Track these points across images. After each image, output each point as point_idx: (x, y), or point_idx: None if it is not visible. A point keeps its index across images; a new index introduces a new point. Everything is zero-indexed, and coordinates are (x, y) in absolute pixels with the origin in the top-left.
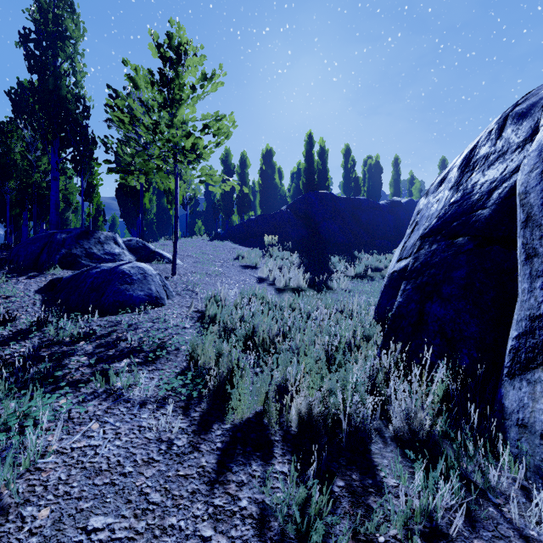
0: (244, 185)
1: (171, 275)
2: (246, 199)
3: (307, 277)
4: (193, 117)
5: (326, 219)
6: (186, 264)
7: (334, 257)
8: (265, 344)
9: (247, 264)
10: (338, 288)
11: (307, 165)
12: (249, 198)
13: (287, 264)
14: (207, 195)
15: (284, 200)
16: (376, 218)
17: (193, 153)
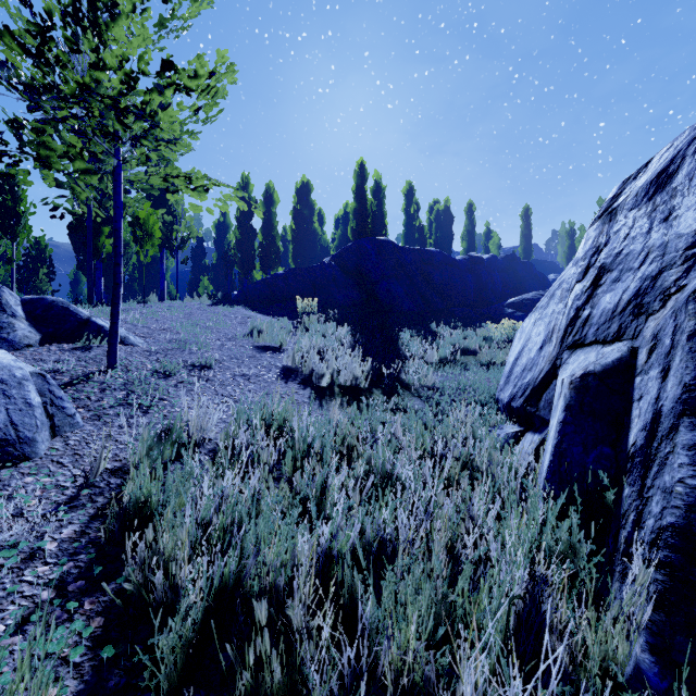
0: (271, 229)
1: (106, 368)
2: (273, 249)
3: (367, 366)
4: (145, 52)
5: (386, 277)
6: (152, 344)
7: (404, 332)
8: (265, 680)
9: (266, 343)
10: (418, 385)
11: (358, 206)
12: (277, 248)
13: (332, 343)
14: (218, 243)
15: (326, 253)
16: (452, 278)
17: (135, 115)
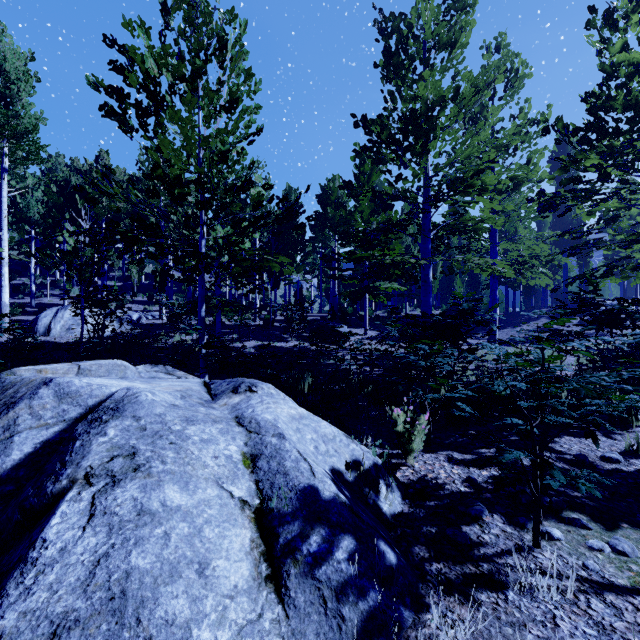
0: None
1: None
2: None
3: None
4: None
5: None
6: None
7: None
8: None
9: None
10: None
11: None
12: None
13: None
14: None
15: None
16: None
17: None
